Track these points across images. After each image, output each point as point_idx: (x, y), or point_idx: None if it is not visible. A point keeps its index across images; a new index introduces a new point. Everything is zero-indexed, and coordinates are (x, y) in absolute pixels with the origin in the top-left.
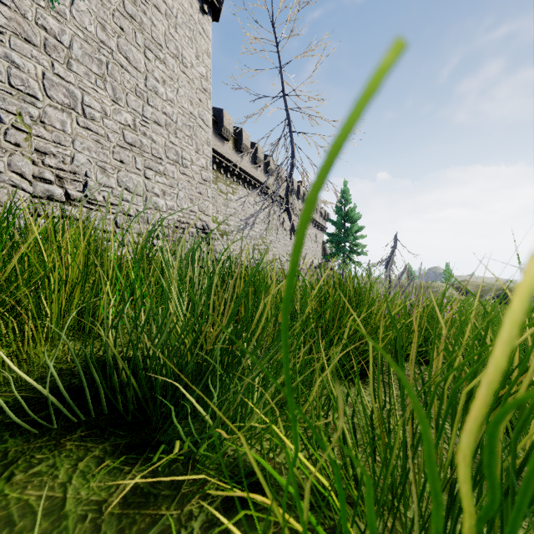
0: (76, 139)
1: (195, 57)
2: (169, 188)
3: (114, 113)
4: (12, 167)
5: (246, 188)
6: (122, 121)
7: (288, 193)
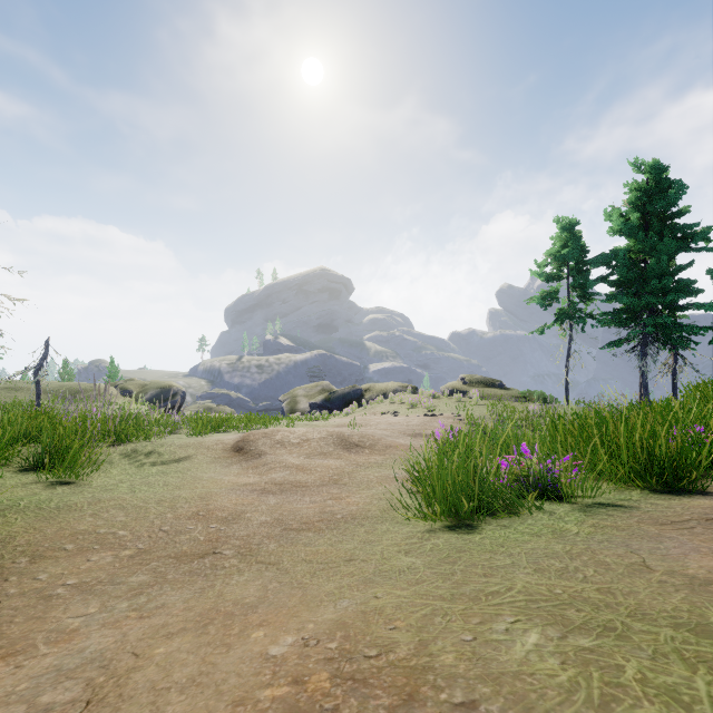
0: None
1: None
2: None
3: None
4: None
5: None
6: None
7: None
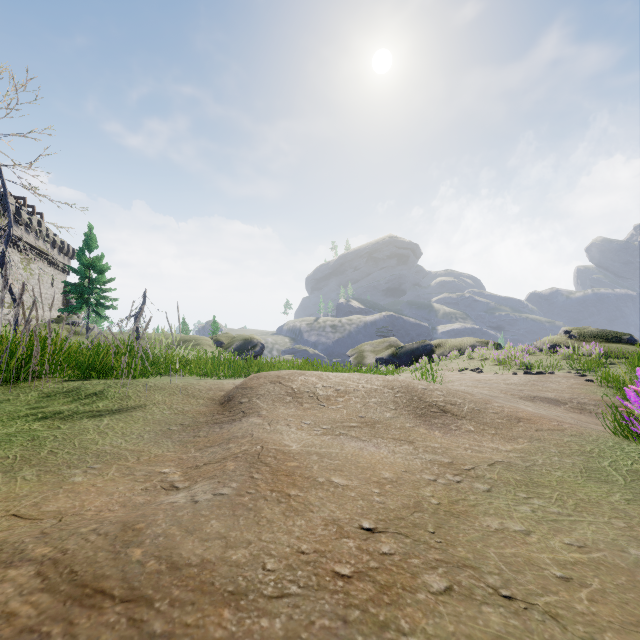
0: None
1: None
2: None
3: None
4: None
5: None
6: None
7: (4, 259)
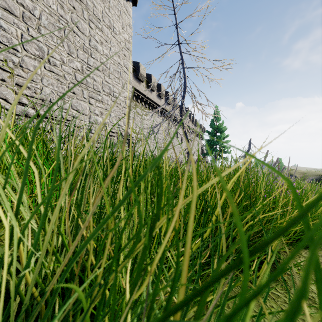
0: (43, 78)
1: (121, 27)
2: (105, 111)
3: (69, 61)
4: None
5: (154, 112)
6: (74, 67)
7: (181, 110)
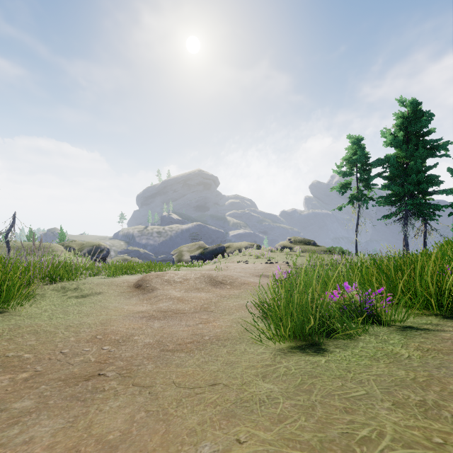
0: None
1: None
2: None
3: None
4: None
5: None
6: None
7: None
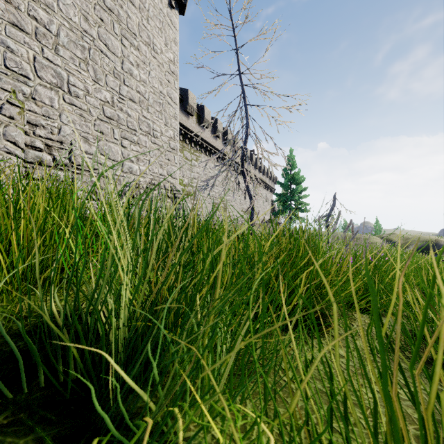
0: (62, 113)
1: (164, 44)
2: (142, 156)
3: (95, 91)
4: (7, 136)
5: (207, 156)
6: (102, 98)
7: (243, 158)
